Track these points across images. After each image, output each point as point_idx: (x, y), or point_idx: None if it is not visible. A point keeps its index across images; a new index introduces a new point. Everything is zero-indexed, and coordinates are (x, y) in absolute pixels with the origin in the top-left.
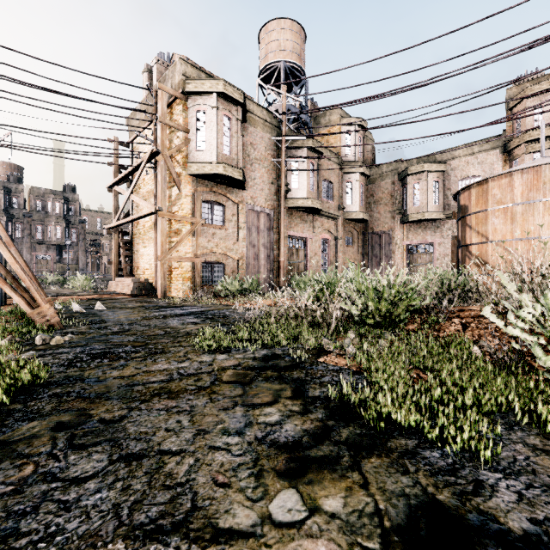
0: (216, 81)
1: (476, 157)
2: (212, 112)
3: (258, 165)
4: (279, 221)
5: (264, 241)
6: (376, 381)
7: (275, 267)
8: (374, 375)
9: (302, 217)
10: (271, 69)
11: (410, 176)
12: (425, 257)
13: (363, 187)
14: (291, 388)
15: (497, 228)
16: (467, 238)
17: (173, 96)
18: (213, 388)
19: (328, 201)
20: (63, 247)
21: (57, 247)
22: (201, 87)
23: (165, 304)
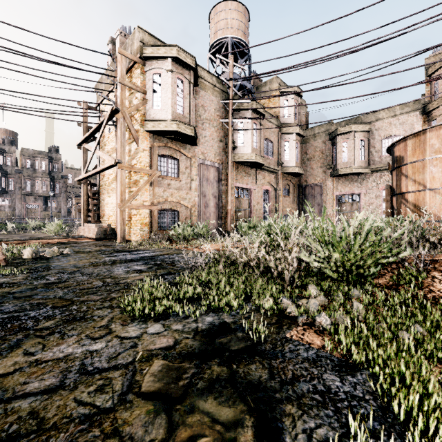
0: (171, 47)
1: (398, 119)
2: (167, 75)
3: (208, 124)
4: (227, 174)
5: (213, 191)
6: (389, 395)
7: (223, 214)
8: (396, 395)
9: (247, 171)
10: (220, 44)
11: (339, 136)
12: (352, 205)
13: (298, 146)
14: (252, 418)
15: (435, 176)
16: (402, 186)
17: (132, 61)
18: (118, 414)
19: (269, 157)
20: (48, 198)
21: (43, 197)
22: (157, 52)
23: (121, 248)
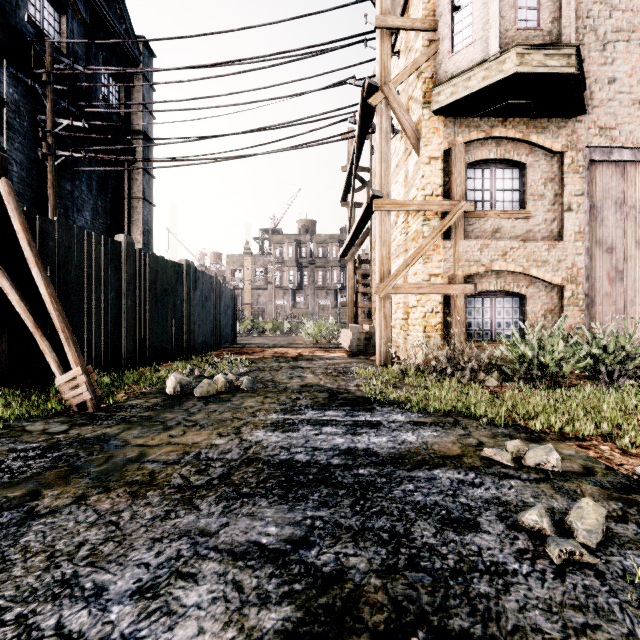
0: None
1: None
2: None
3: (623, 44)
4: None
5: None
6: None
7: None
8: None
9: None
10: None
11: None
12: None
13: None
14: None
15: None
16: None
17: None
18: None
19: None
20: (339, 292)
21: (334, 291)
22: None
23: (354, 387)
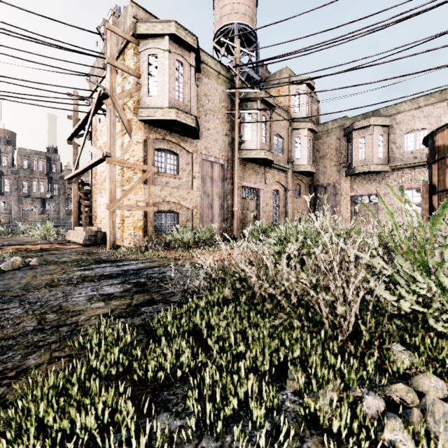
0: (168, 23)
1: (422, 111)
2: (164, 55)
3: (212, 116)
4: (233, 171)
5: (218, 190)
6: None
7: (229, 216)
8: None
9: (255, 169)
10: (225, 31)
11: (355, 131)
12: (370, 207)
13: (310, 142)
14: None
15: None
16: (447, 182)
17: (124, 41)
18: None
19: (279, 154)
20: (46, 200)
21: (41, 199)
22: (152, 29)
23: (105, 257)
